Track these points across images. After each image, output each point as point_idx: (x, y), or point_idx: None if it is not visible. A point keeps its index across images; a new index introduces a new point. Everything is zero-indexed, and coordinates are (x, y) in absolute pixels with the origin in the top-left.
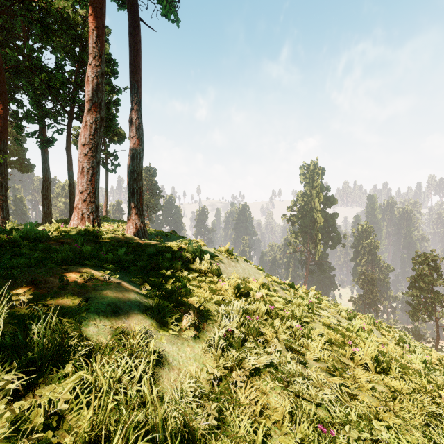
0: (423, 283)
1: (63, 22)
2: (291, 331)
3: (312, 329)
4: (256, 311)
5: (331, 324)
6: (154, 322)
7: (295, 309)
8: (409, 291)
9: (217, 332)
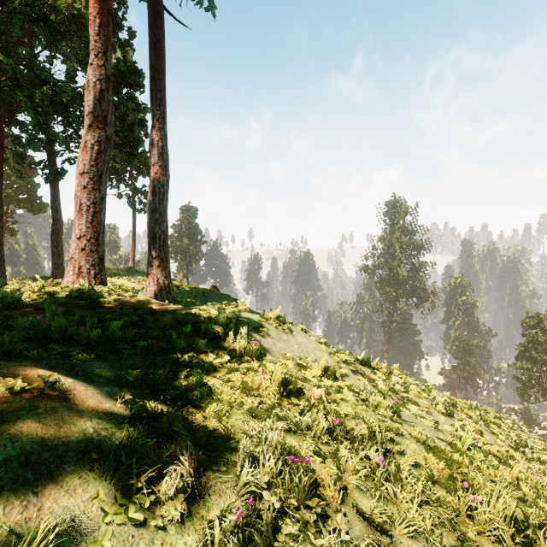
0: (536, 352)
1: (73, 21)
2: (368, 469)
3: (400, 454)
4: (311, 426)
5: (429, 439)
6: (105, 487)
7: (374, 421)
8: (518, 363)
9: (218, 524)
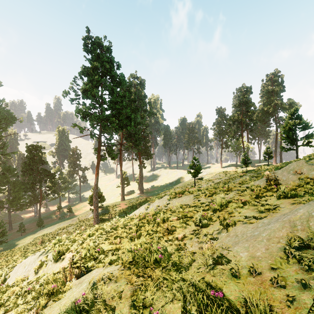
0: None
1: None
2: None
3: None
4: None
5: None
6: None
7: None
8: None
9: None
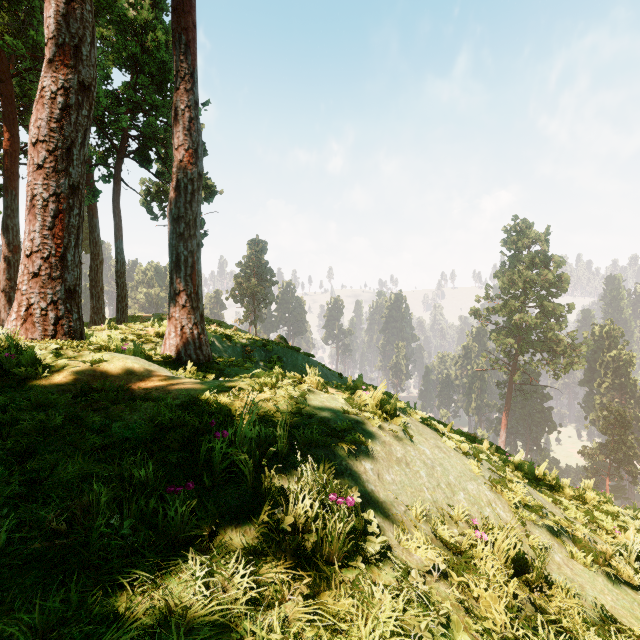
0: None
1: None
2: None
3: None
4: None
5: None
6: None
7: None
8: None
9: None
